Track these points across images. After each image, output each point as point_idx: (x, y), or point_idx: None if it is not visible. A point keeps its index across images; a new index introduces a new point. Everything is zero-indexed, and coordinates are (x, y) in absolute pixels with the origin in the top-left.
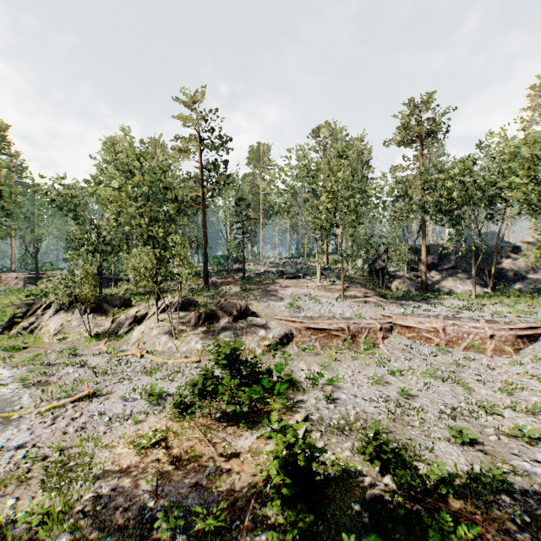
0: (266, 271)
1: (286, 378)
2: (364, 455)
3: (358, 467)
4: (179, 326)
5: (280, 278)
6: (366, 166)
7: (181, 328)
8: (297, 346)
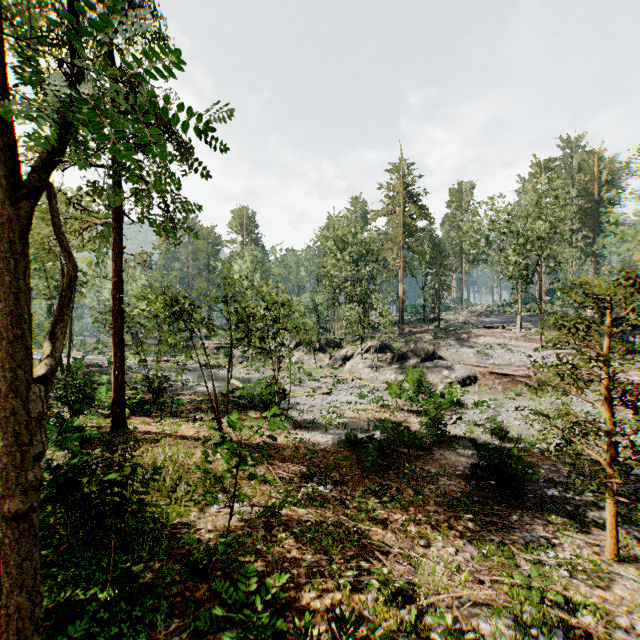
0: (464, 321)
1: (453, 397)
2: (487, 431)
3: (482, 437)
4: (378, 363)
5: (476, 328)
6: (604, 188)
7: (379, 364)
8: (479, 387)
